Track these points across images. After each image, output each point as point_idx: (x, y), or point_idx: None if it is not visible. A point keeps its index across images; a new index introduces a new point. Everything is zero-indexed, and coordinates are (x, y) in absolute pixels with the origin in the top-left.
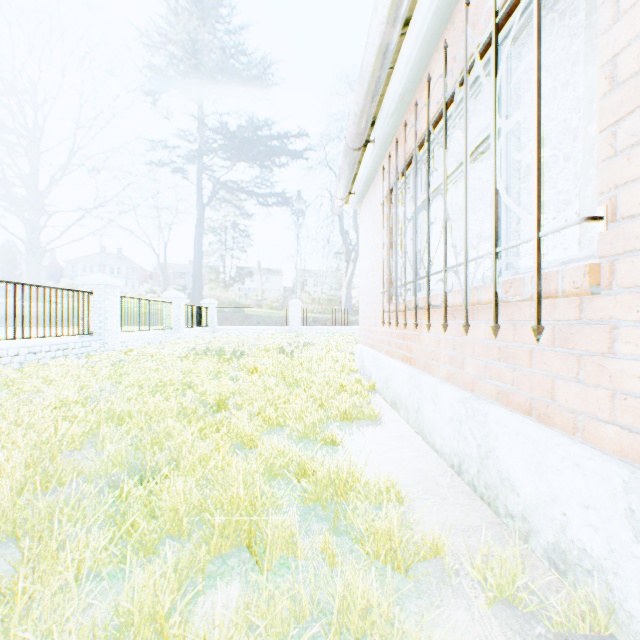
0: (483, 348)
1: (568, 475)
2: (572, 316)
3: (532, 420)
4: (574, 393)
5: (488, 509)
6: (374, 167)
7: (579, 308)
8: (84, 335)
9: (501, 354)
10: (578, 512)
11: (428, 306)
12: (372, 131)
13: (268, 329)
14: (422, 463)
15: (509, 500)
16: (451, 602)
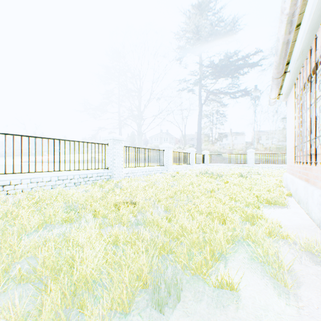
0: None
1: None
2: None
3: None
4: None
5: None
6: (291, 81)
7: None
8: (161, 166)
9: None
10: None
11: (310, 154)
12: (288, 66)
13: (234, 165)
14: (301, 221)
15: None
16: (288, 247)
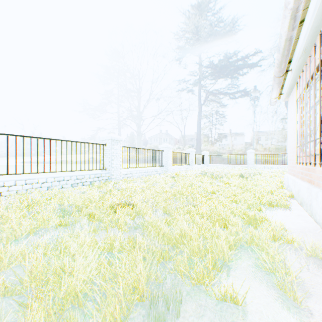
0: None
1: None
2: None
3: None
4: None
5: None
6: (293, 80)
7: None
8: (160, 166)
9: None
10: None
11: (314, 154)
12: (290, 65)
13: (234, 165)
14: (305, 225)
15: None
16: (293, 253)
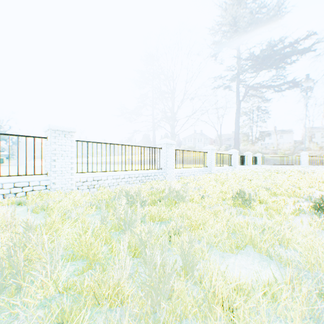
0: None
1: None
2: None
3: None
4: None
5: None
6: None
7: None
8: (229, 166)
9: None
10: None
11: None
12: None
13: (287, 166)
14: None
15: None
16: None
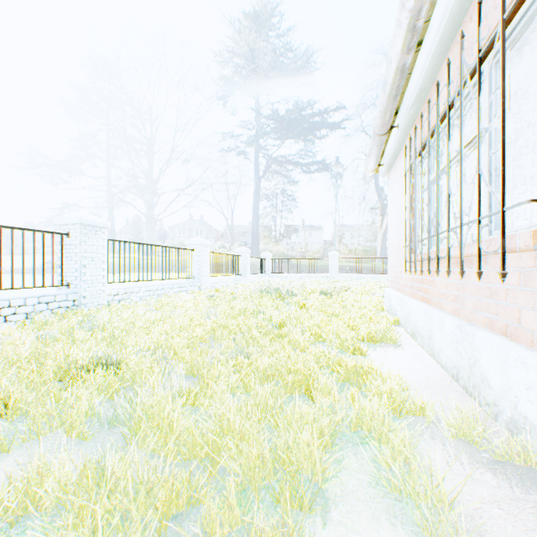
0: (476, 289)
1: (518, 370)
2: (530, 265)
3: (508, 340)
4: (530, 318)
5: (473, 402)
6: (399, 144)
7: (534, 259)
8: (189, 278)
9: (488, 293)
10: (523, 393)
11: (436, 257)
12: (396, 118)
13: (311, 276)
14: (428, 372)
15: (486, 393)
16: (428, 435)
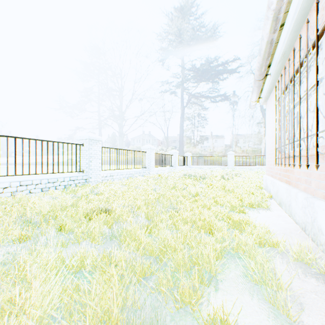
0: (317, 175)
1: None
2: None
3: None
4: None
5: (313, 243)
6: (271, 85)
7: None
8: (143, 168)
9: (324, 178)
10: None
11: (293, 156)
12: (269, 69)
13: (216, 167)
14: (286, 225)
15: (320, 238)
16: (279, 257)
